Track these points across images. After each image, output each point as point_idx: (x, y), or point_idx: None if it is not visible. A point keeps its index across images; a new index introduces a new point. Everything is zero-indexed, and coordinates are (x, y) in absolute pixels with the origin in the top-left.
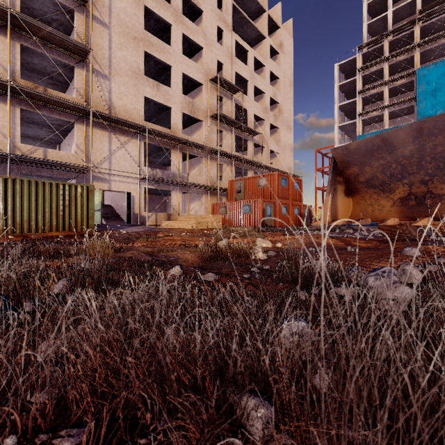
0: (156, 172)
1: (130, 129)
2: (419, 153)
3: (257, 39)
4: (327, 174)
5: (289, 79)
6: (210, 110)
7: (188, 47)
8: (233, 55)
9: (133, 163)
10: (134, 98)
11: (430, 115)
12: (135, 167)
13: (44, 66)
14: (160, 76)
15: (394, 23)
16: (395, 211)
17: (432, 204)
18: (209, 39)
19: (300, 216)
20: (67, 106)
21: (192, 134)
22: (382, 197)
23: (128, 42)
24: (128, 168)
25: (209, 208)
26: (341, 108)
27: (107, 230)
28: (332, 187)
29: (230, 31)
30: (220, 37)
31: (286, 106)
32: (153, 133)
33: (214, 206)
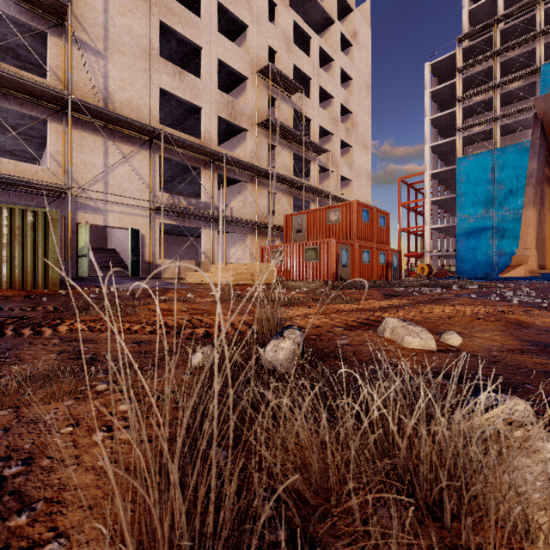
0: (179, 201)
1: (137, 135)
2: None
3: (323, 24)
4: (413, 211)
5: (366, 81)
6: (258, 115)
7: (226, 26)
8: (291, 41)
9: (143, 185)
10: (144, 89)
11: None
12: (147, 193)
13: (2, 34)
14: (187, 65)
15: (505, 8)
16: None
17: None
18: (257, 15)
19: (386, 266)
20: (30, 90)
21: (233, 150)
22: None
23: (134, 5)
24: (134, 193)
25: (257, 255)
26: (433, 123)
27: (90, 286)
28: (537, 188)
29: (286, 7)
30: (272, 16)
31: (362, 117)
32: (172, 141)
33: (264, 251)
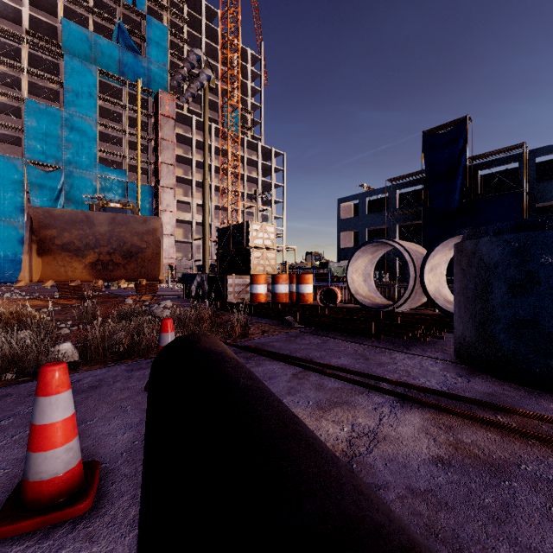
0: None
1: None
2: (111, 233)
3: None
4: None
5: None
6: None
7: None
8: None
9: None
10: None
11: (42, 160)
12: None
13: None
14: None
15: None
16: (87, 273)
17: (113, 269)
18: None
19: None
20: None
21: None
22: (75, 260)
23: None
24: None
25: None
26: None
27: None
28: (30, 246)
29: None
30: None
31: None
32: None
33: None
